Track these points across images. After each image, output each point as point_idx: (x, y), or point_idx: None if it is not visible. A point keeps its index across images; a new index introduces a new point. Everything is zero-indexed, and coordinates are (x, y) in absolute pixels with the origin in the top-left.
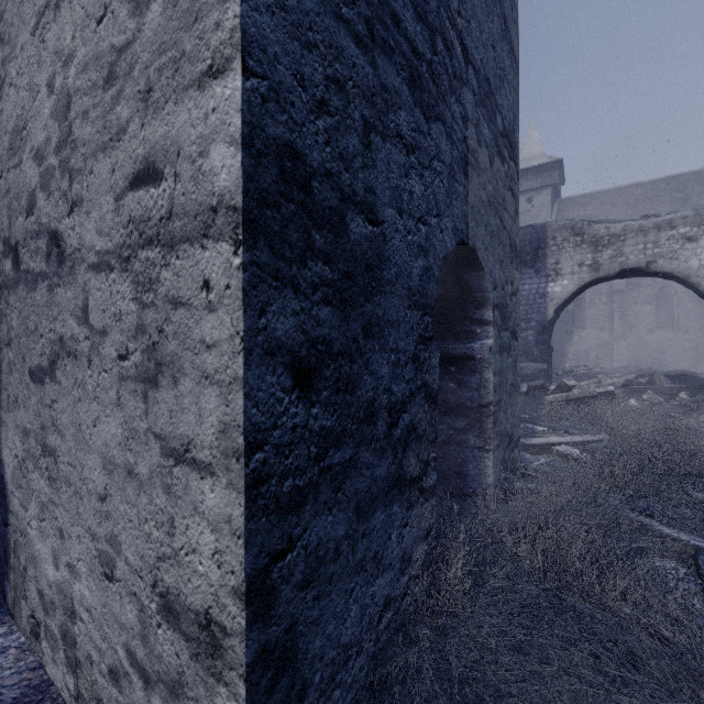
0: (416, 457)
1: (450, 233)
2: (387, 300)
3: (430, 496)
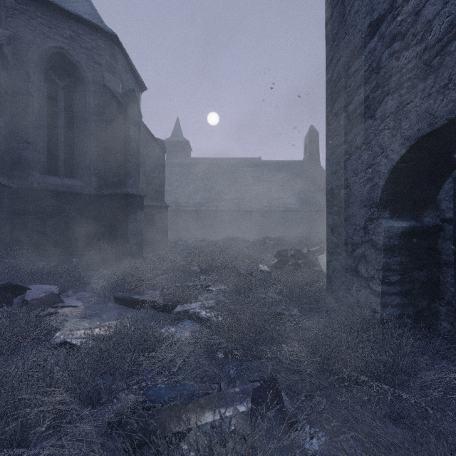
0: (365, 269)
1: (398, 149)
2: (351, 209)
3: (376, 295)
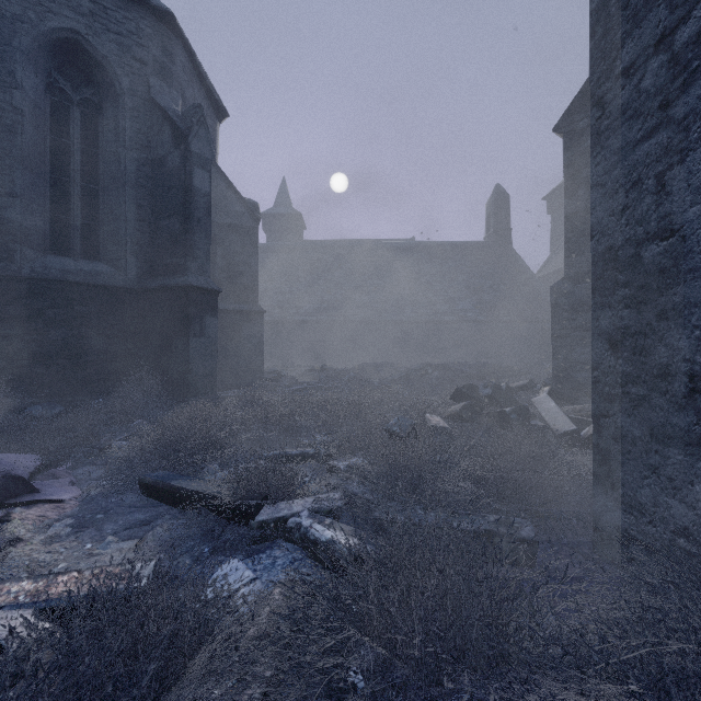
0: None
1: None
2: (688, 287)
3: None
